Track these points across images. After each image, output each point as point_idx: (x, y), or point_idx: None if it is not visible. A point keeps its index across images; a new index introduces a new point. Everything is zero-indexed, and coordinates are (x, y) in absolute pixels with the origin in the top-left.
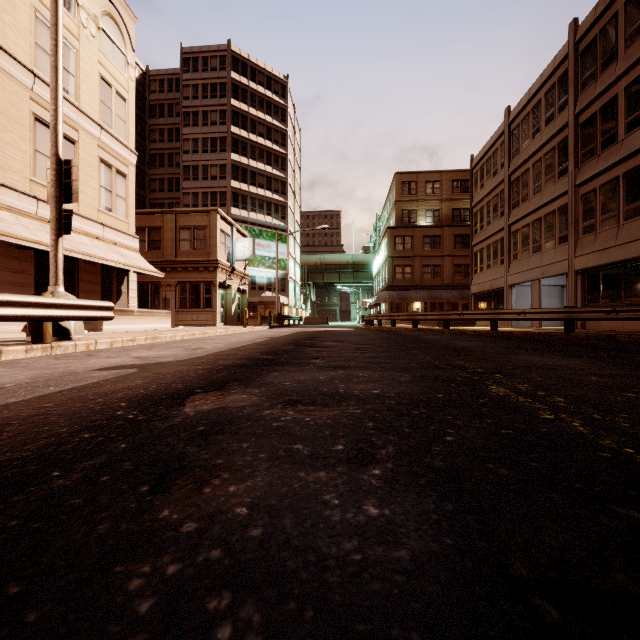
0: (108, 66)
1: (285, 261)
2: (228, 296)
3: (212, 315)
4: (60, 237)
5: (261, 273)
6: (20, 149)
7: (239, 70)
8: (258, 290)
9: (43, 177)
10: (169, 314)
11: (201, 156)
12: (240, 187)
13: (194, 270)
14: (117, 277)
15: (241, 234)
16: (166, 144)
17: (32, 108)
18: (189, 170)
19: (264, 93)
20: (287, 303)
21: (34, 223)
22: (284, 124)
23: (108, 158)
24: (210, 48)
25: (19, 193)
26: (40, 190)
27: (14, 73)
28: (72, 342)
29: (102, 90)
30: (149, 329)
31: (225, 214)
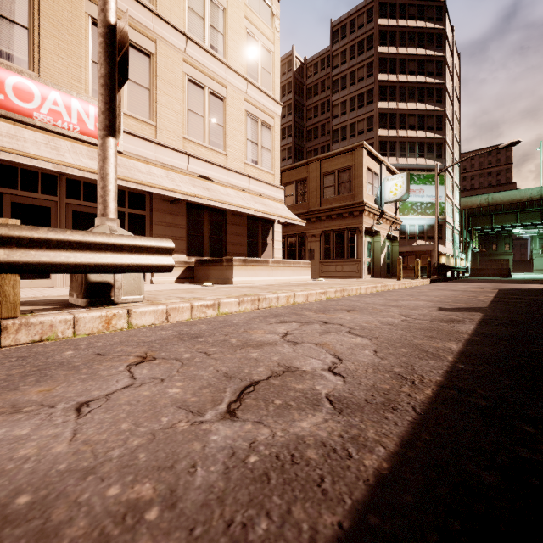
0: (254, 20)
1: (441, 205)
2: (375, 244)
3: (357, 266)
4: (108, 141)
5: (411, 221)
6: (174, 110)
7: (386, 14)
8: (408, 239)
9: (194, 135)
10: (308, 265)
11: (348, 116)
12: (388, 134)
13: (338, 217)
14: (263, 229)
15: (391, 173)
16: (319, 117)
17: (185, 70)
18: (338, 133)
19: (415, 26)
20: (444, 252)
21: (183, 177)
22: (440, 50)
23: (254, 111)
24: (357, 8)
25: (172, 150)
26: (192, 147)
27: (169, 38)
28: (65, 315)
29: (248, 45)
30: (285, 281)
31: (372, 149)
